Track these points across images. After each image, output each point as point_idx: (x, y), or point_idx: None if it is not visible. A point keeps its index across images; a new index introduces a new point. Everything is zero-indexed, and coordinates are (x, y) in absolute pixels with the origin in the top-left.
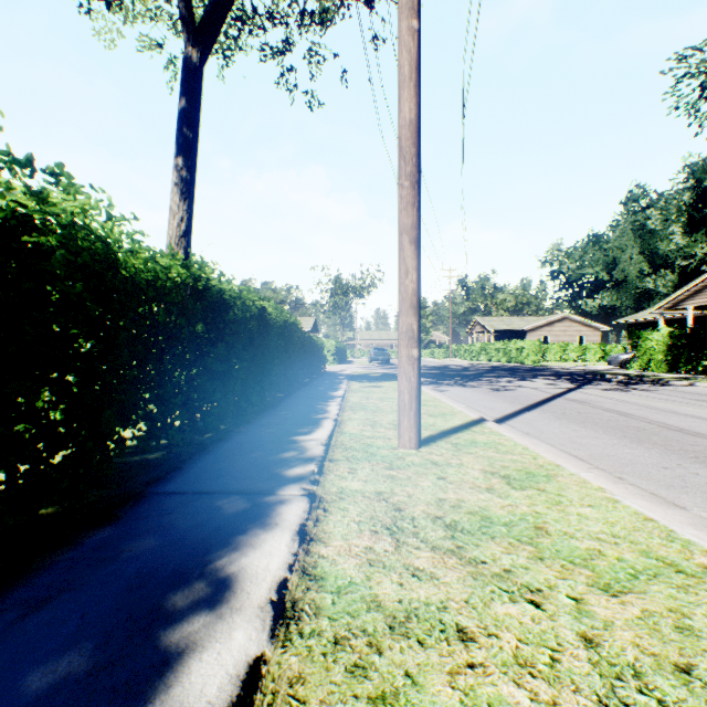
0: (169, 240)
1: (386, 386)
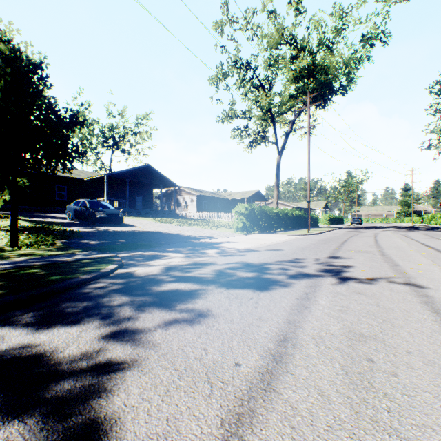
0: (274, 197)
1: (326, 228)
